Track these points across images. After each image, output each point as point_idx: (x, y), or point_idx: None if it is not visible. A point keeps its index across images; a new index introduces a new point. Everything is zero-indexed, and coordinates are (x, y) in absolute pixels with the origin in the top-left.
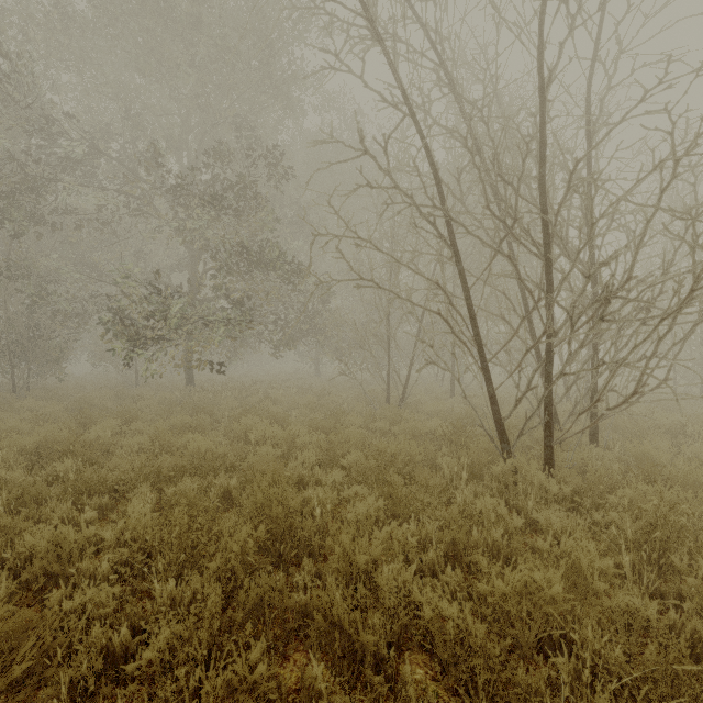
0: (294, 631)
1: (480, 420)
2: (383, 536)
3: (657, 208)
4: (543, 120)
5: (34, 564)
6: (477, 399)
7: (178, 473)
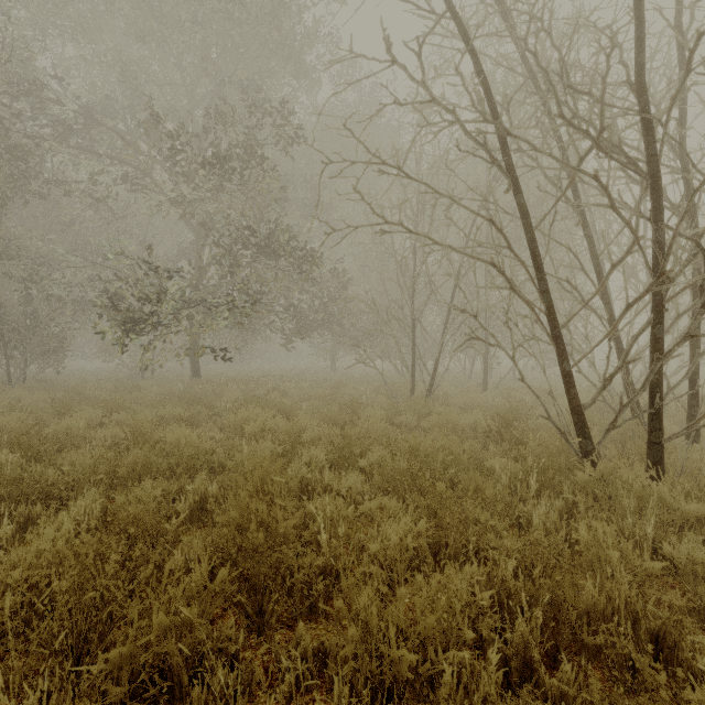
0: None
1: (545, 409)
2: (432, 589)
3: None
4: None
5: None
6: (516, 392)
7: (144, 475)
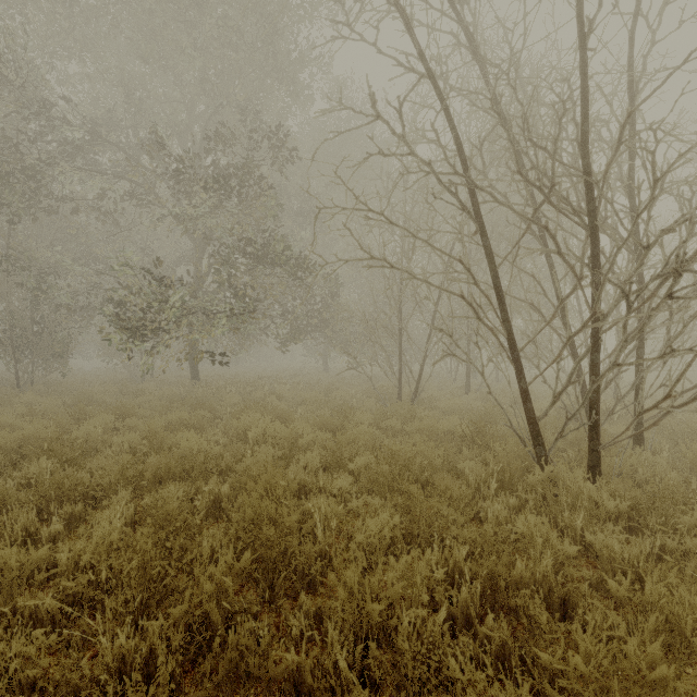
0: None
1: (508, 419)
2: (401, 567)
3: None
4: (586, 65)
5: None
6: (495, 395)
7: (164, 477)
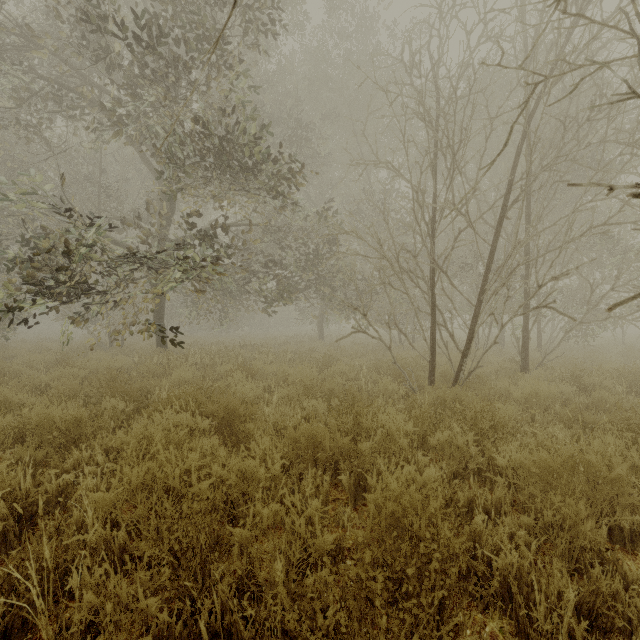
0: None
1: None
2: None
3: None
4: None
5: None
6: (590, 375)
7: None
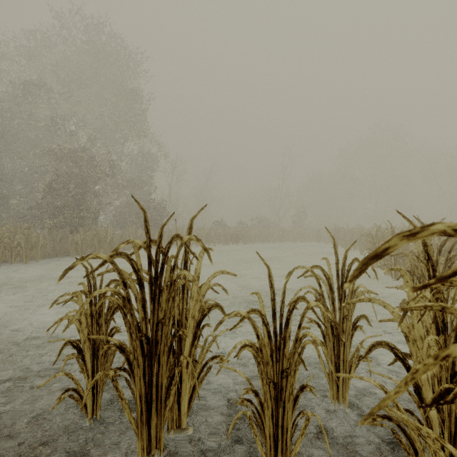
0: None
1: None
2: None
3: None
4: None
5: None
6: None
7: None
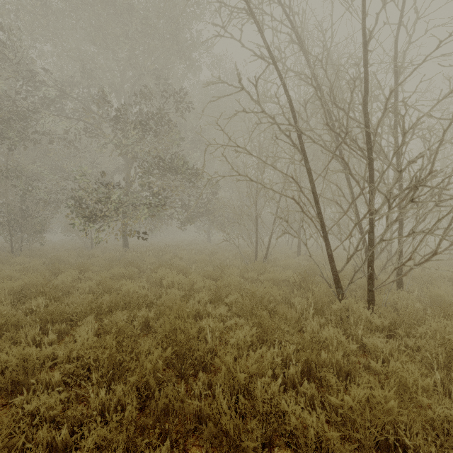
0: (192, 430)
1: (321, 272)
2: (256, 356)
3: (452, 120)
4: (366, 62)
5: (5, 375)
6: (315, 257)
7: (114, 308)
